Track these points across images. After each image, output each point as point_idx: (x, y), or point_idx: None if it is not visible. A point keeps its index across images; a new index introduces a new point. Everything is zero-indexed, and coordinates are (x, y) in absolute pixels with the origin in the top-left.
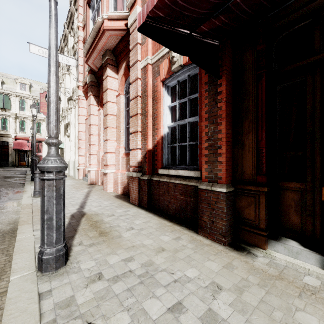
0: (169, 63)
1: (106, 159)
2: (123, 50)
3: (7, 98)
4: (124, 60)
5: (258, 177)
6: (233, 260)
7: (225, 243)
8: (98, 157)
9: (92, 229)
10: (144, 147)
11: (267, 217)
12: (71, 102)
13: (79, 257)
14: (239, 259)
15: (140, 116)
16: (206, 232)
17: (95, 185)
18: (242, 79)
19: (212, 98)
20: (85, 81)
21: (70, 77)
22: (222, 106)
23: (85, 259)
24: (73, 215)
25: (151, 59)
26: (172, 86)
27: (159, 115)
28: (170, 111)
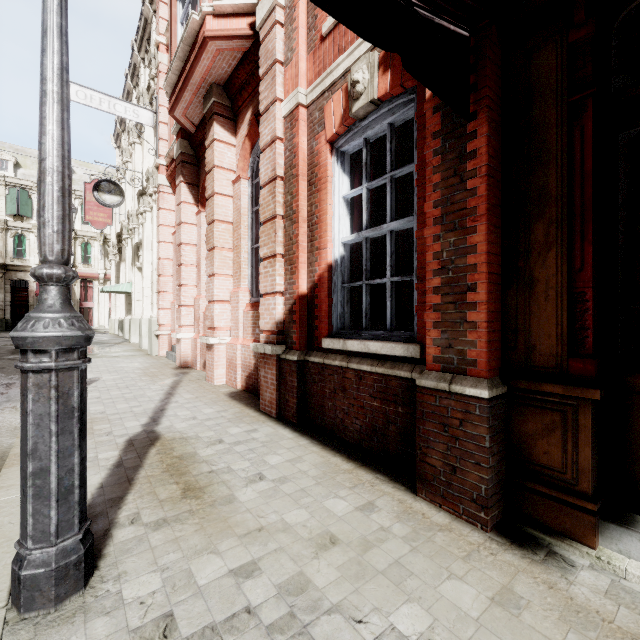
0: (345, 98)
1: (210, 316)
2: (246, 84)
3: (26, 196)
4: (248, 105)
5: (573, 362)
6: (515, 580)
7: (487, 525)
8: (197, 311)
9: (169, 479)
10: (290, 288)
11: (596, 463)
12: (144, 199)
13: (124, 561)
14: (529, 577)
15: (282, 221)
16: (436, 492)
17: (191, 368)
18: (529, 118)
19: (452, 169)
20: (172, 156)
21: (143, 148)
22: (478, 187)
23: (138, 568)
24: (132, 442)
25: (306, 96)
26: (353, 154)
27: (323, 217)
28: (349, 209)
